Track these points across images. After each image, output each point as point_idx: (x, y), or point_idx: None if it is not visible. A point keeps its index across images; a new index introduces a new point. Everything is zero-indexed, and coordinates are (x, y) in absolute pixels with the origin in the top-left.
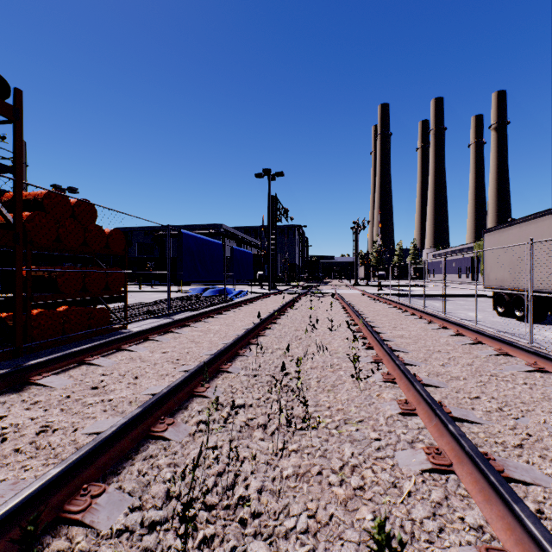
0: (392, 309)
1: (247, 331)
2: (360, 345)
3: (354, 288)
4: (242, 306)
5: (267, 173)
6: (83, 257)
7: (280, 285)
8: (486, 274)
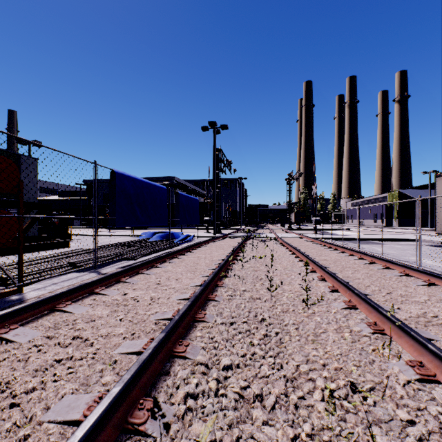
0: (351, 258)
1: (169, 328)
2: (392, 360)
3: (290, 232)
4: (185, 254)
5: (213, 126)
6: (24, 202)
7: (224, 228)
8: (440, 219)
